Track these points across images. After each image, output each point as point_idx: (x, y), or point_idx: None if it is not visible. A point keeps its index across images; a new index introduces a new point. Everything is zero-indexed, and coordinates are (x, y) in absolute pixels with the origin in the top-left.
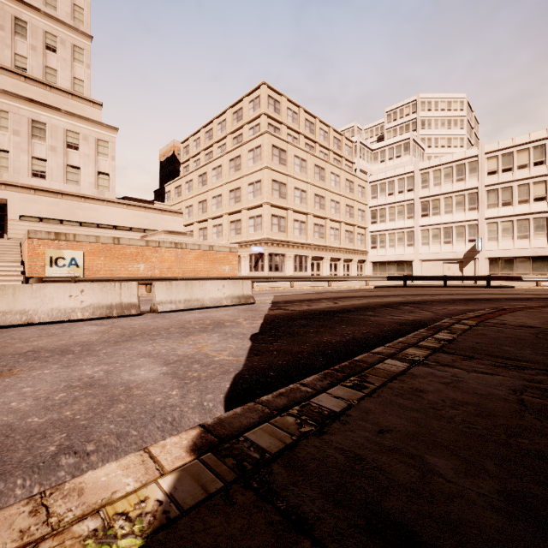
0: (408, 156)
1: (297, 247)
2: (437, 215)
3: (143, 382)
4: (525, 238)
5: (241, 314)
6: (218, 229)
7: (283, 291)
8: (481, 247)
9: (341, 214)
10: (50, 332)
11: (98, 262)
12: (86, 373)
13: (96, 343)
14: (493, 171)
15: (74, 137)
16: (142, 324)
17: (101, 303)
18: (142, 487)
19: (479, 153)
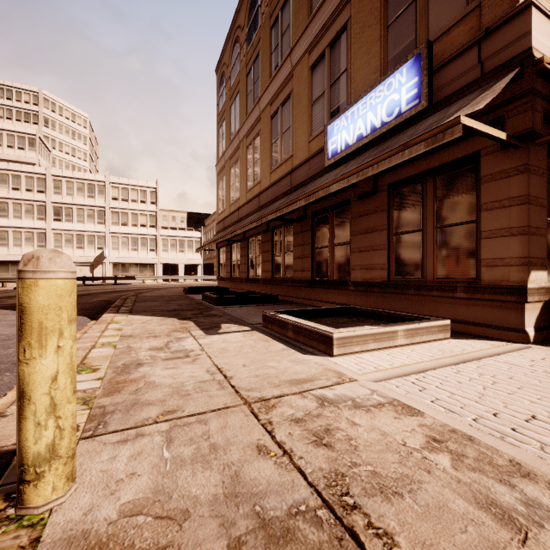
0: (35, 153)
1: None
2: (71, 222)
3: None
4: (136, 250)
5: None
6: None
7: None
8: (108, 254)
9: None
10: None
11: None
12: None
13: None
14: (116, 198)
15: None
16: None
17: None
18: (116, 315)
19: (106, 181)
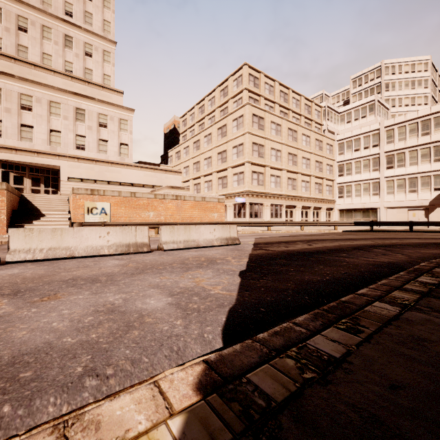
0: (373, 116)
1: (273, 197)
2: (402, 167)
3: (153, 310)
4: None
5: (229, 253)
6: (209, 184)
7: (262, 234)
8: None
9: (311, 169)
10: (85, 264)
11: (120, 211)
12: (109, 300)
13: (117, 274)
14: None
15: (104, 118)
16: (152, 260)
17: (122, 242)
18: (153, 428)
19: None
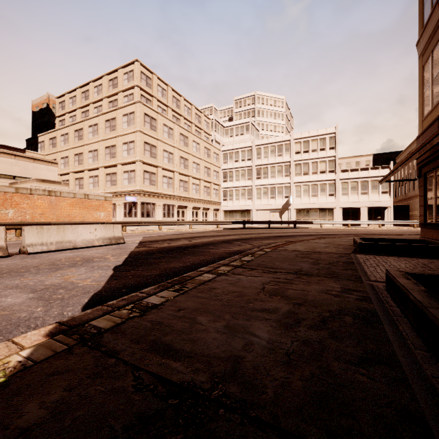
0: (249, 134)
1: (166, 197)
2: (266, 178)
3: (9, 306)
4: (315, 196)
5: (110, 252)
6: (95, 180)
7: (152, 233)
8: (292, 202)
9: (201, 173)
10: None
11: None
12: None
13: None
14: (298, 152)
15: None
16: (10, 264)
17: None
18: (6, 357)
19: (291, 139)
